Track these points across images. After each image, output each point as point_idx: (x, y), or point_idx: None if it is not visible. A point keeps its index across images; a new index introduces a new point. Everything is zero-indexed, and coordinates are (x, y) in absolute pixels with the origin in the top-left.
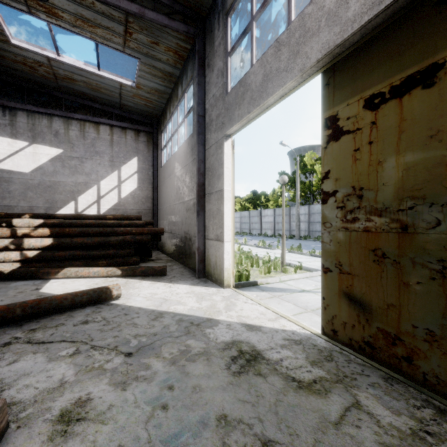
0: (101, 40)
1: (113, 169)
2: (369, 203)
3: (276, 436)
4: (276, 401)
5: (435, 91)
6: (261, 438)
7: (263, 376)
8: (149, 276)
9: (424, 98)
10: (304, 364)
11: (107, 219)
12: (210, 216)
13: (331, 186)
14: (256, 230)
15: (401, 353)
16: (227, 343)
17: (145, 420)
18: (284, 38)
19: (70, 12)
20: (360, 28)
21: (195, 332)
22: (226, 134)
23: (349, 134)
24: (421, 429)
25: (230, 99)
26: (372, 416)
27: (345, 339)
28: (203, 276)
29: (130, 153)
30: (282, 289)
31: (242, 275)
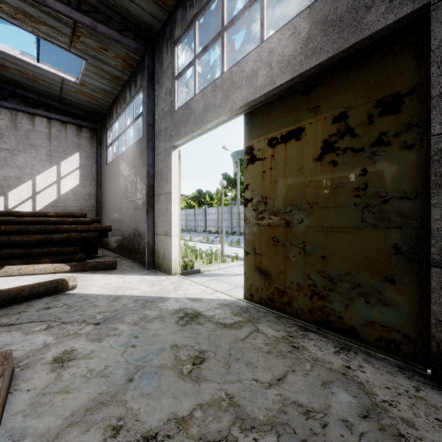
0: (44, 36)
1: (51, 164)
2: (270, 207)
3: (208, 348)
4: (209, 334)
5: (301, 144)
6: (199, 350)
7: (202, 324)
8: (99, 270)
9: (296, 146)
10: (229, 316)
11: (48, 216)
12: (159, 215)
13: (249, 195)
14: (201, 227)
15: (286, 300)
16: (176, 310)
17: (121, 353)
18: (219, 83)
19: (11, 4)
20: (264, 94)
21: (150, 306)
22: (174, 145)
23: (260, 161)
24: (288, 335)
25: (177, 116)
26: (264, 334)
27: (257, 299)
28: (152, 268)
29: (72, 148)
30: (220, 274)
31: (187, 265)
